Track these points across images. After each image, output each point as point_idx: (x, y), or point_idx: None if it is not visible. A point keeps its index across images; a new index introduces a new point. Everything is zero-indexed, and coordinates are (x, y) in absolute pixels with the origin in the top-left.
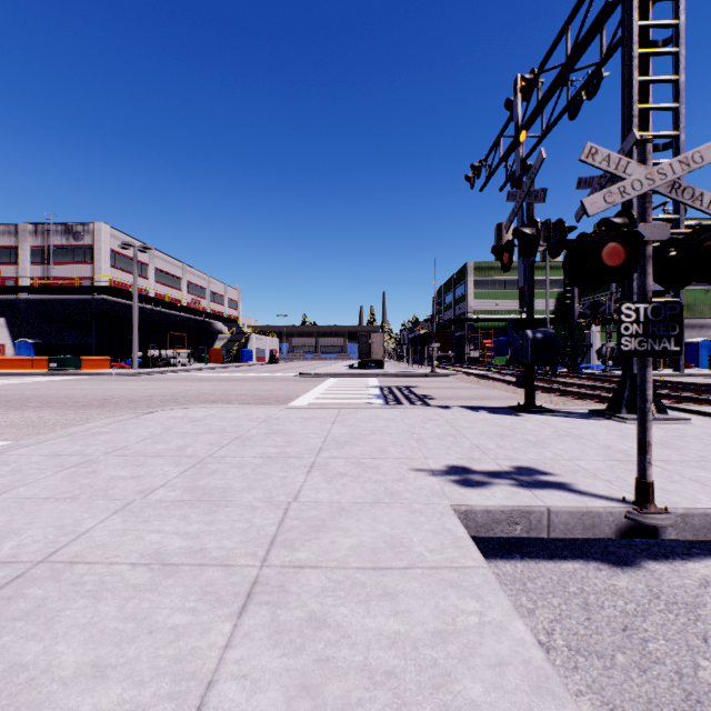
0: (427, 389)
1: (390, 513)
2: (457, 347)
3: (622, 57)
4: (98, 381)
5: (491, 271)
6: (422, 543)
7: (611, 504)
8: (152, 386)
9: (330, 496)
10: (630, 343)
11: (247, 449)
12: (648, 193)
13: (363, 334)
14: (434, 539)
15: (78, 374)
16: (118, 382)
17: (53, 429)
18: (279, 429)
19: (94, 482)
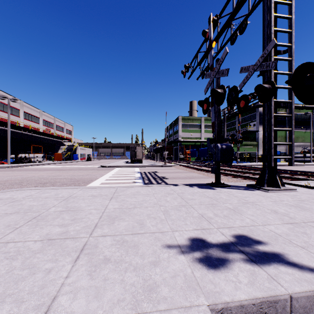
0: (163, 173)
1: None
2: (174, 153)
3: (264, 5)
4: None
5: (189, 120)
6: None
7: None
8: (13, 174)
9: (86, 304)
10: None
11: (35, 230)
12: None
13: (133, 147)
14: None
15: None
16: None
17: None
18: (72, 206)
19: None
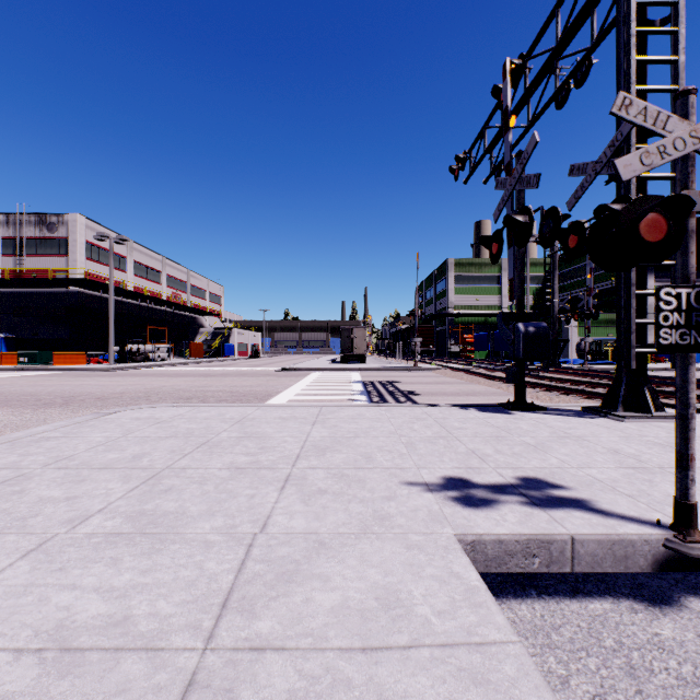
0: (410, 384)
1: (381, 550)
2: (438, 341)
3: (618, 37)
4: (69, 377)
5: (471, 267)
6: (426, 600)
7: (646, 530)
8: (126, 381)
9: (306, 523)
10: (670, 336)
11: (213, 458)
12: (691, 155)
13: (346, 329)
14: (441, 592)
15: (49, 370)
16: (90, 378)
17: (2, 432)
18: (253, 432)
19: (15, 507)
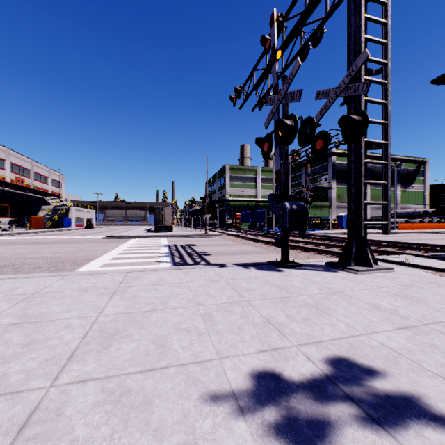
0: (203, 246)
1: None
2: (219, 217)
3: (349, 2)
4: None
5: (239, 171)
6: None
7: None
8: None
9: None
10: None
11: None
12: None
13: (158, 208)
14: None
15: None
16: None
17: None
18: (34, 313)
19: None
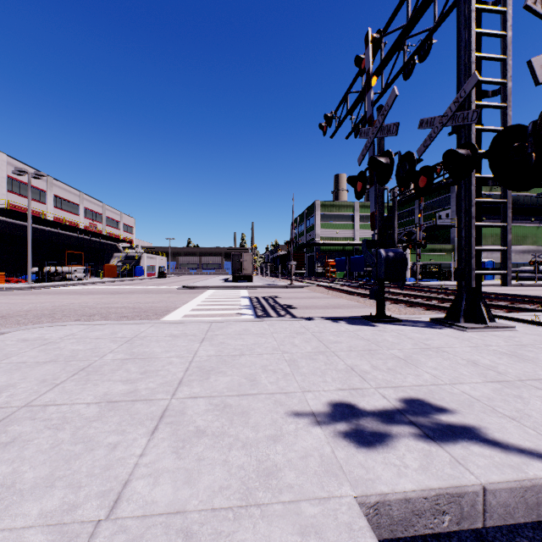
0: (288, 299)
1: (268, 541)
2: (308, 264)
3: (459, 14)
4: None
5: (333, 208)
6: None
7: None
8: (37, 299)
9: (173, 491)
10: None
11: (86, 388)
12: None
13: (236, 254)
14: None
15: None
16: (4, 296)
17: None
18: (140, 352)
19: None
